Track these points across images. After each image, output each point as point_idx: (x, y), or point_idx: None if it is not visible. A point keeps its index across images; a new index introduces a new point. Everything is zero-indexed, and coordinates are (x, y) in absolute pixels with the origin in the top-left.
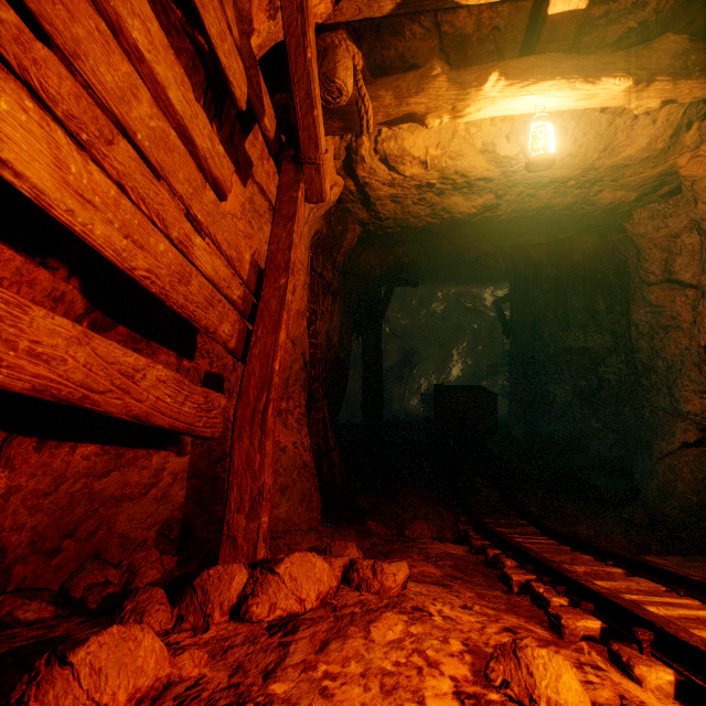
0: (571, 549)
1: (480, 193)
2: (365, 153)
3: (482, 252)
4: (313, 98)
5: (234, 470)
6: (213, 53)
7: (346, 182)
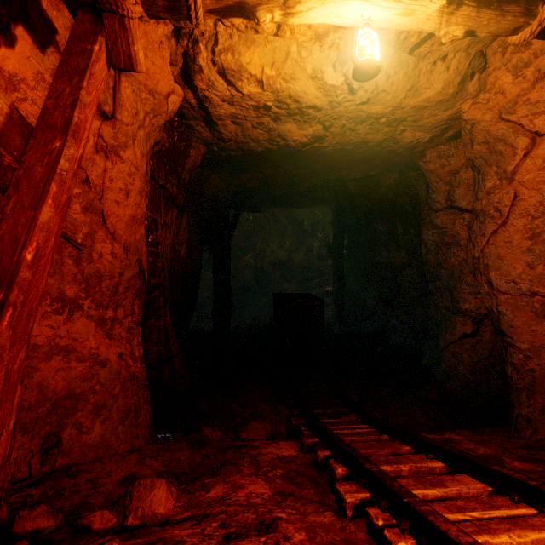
0: (390, 437)
1: (310, 122)
2: (203, 63)
3: (312, 184)
4: None
5: None
6: None
7: (186, 93)
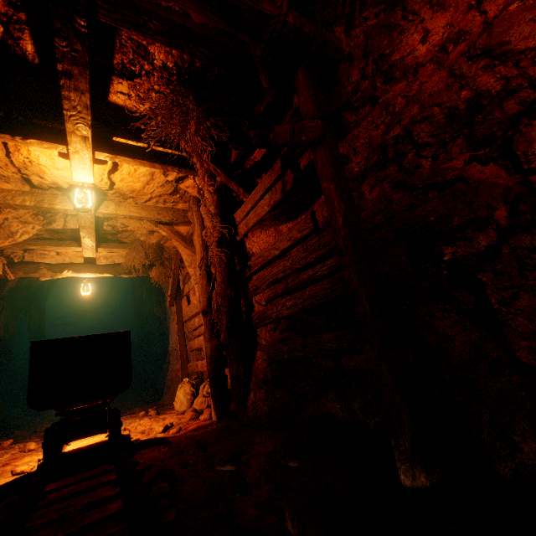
0: None
1: None
2: None
3: None
4: None
5: None
6: None
7: None
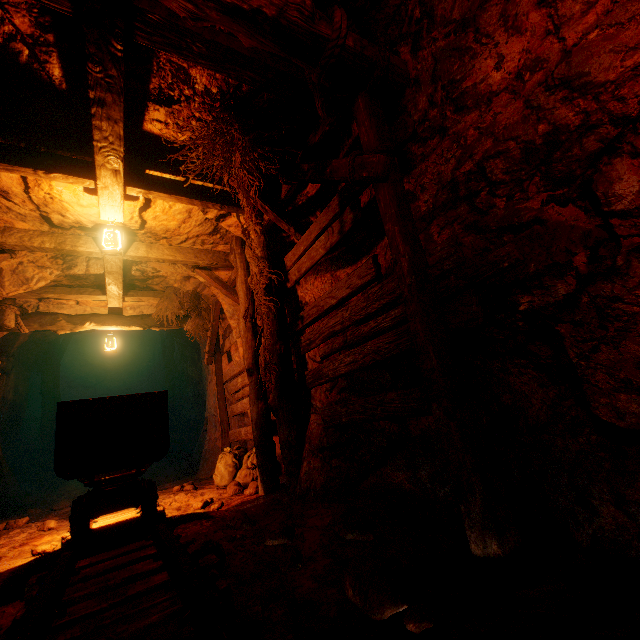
0: None
1: None
2: None
3: None
4: None
5: None
6: None
7: None
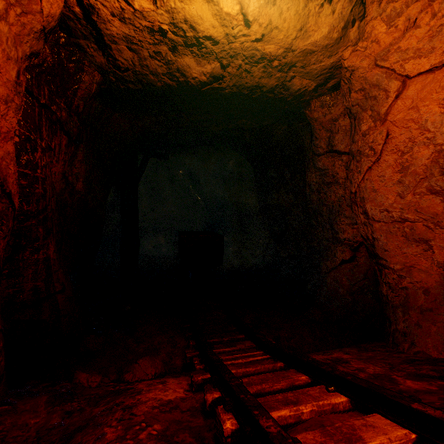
0: (285, 365)
1: (208, 58)
2: None
3: (214, 133)
4: None
5: None
6: None
7: None
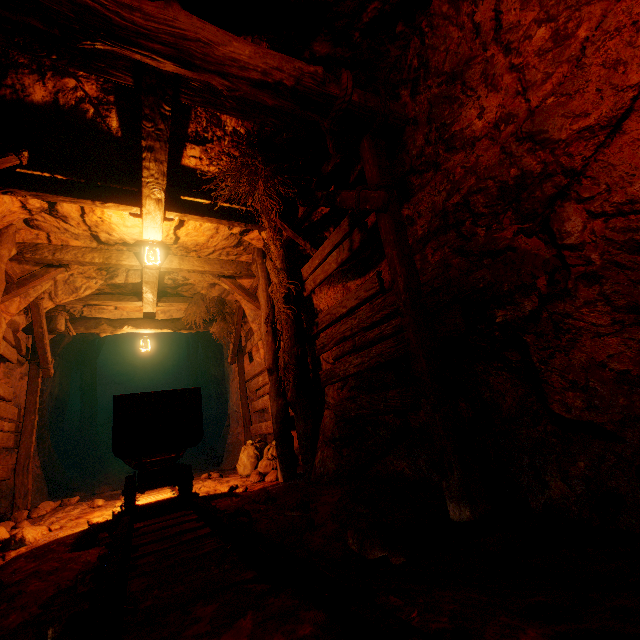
0: None
1: None
2: None
3: None
4: (47, 351)
5: (17, 487)
6: (8, 359)
7: None
